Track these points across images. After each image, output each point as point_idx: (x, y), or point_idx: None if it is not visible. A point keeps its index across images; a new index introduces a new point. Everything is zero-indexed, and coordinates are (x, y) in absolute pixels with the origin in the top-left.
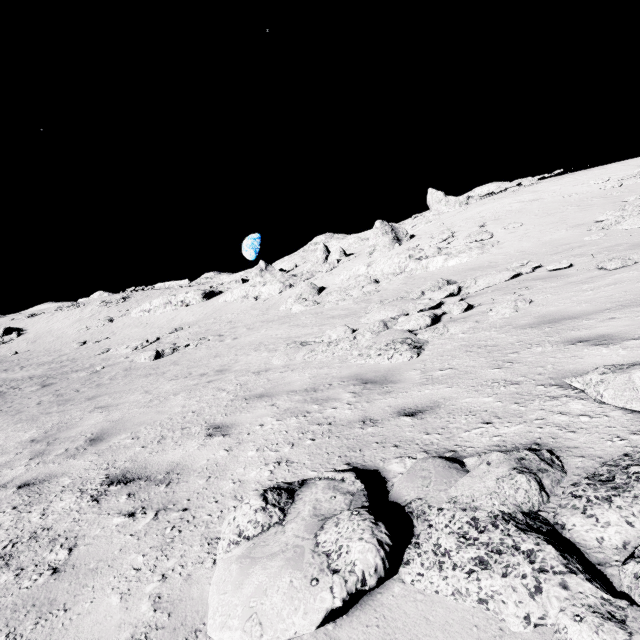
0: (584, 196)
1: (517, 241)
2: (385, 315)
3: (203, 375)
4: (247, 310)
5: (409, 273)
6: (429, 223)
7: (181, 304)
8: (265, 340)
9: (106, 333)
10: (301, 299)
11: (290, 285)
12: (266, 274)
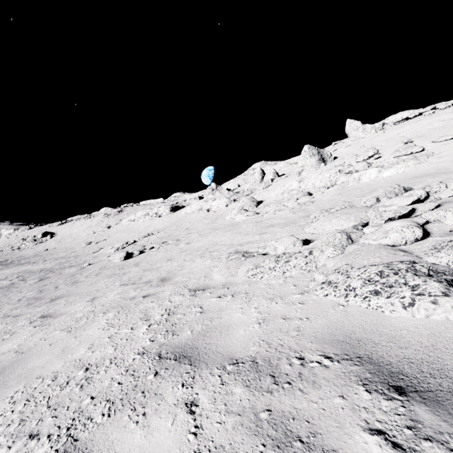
0: None
1: None
2: (339, 224)
3: (147, 283)
4: (201, 219)
5: (341, 185)
6: (349, 147)
7: (155, 215)
8: (211, 246)
9: (104, 236)
10: (243, 210)
11: (234, 200)
12: (216, 192)
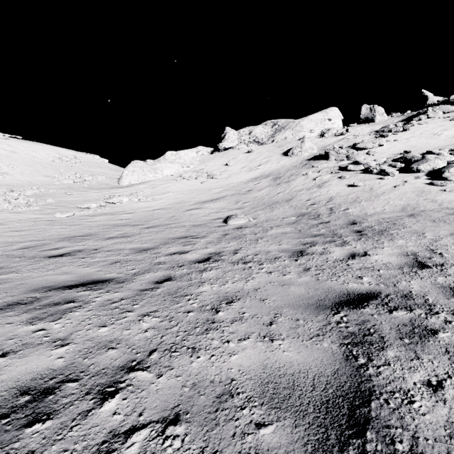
0: (41, 161)
1: (21, 176)
2: None
3: None
4: None
5: None
6: None
7: None
8: None
9: None
10: None
11: None
12: None
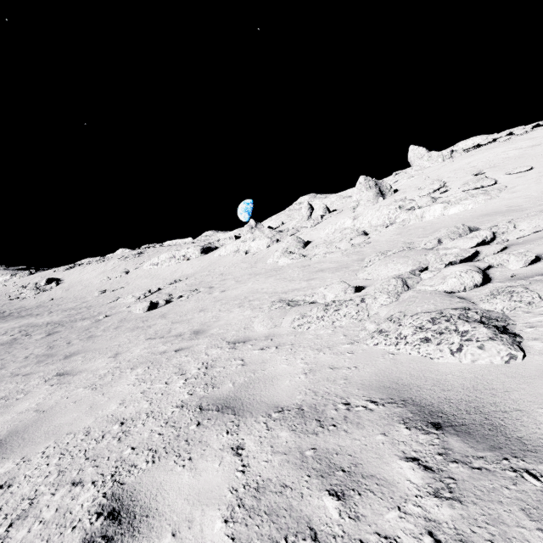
0: None
1: (534, 183)
2: (395, 269)
3: (178, 337)
4: (237, 263)
5: (401, 224)
6: (412, 178)
7: (183, 258)
8: (250, 294)
9: (122, 283)
10: (287, 252)
11: (277, 240)
12: (256, 231)
